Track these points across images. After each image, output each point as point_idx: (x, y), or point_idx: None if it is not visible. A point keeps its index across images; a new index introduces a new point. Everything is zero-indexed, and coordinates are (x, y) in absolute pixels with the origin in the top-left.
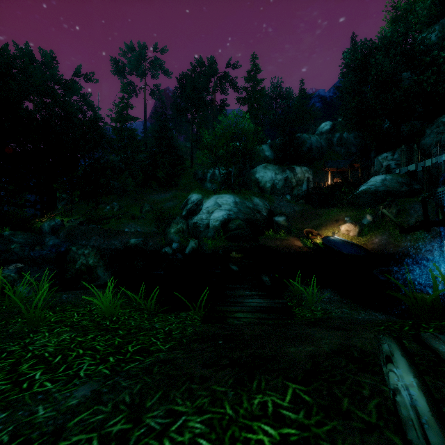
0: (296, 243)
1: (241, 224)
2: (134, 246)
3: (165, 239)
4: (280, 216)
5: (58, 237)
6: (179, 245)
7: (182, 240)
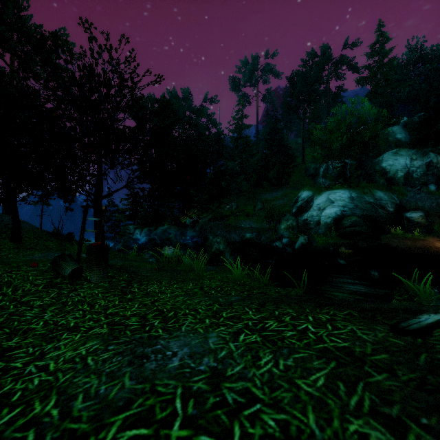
0: (437, 245)
1: (357, 221)
2: (249, 240)
3: (276, 234)
4: (414, 212)
5: (195, 230)
6: (289, 240)
7: (292, 236)
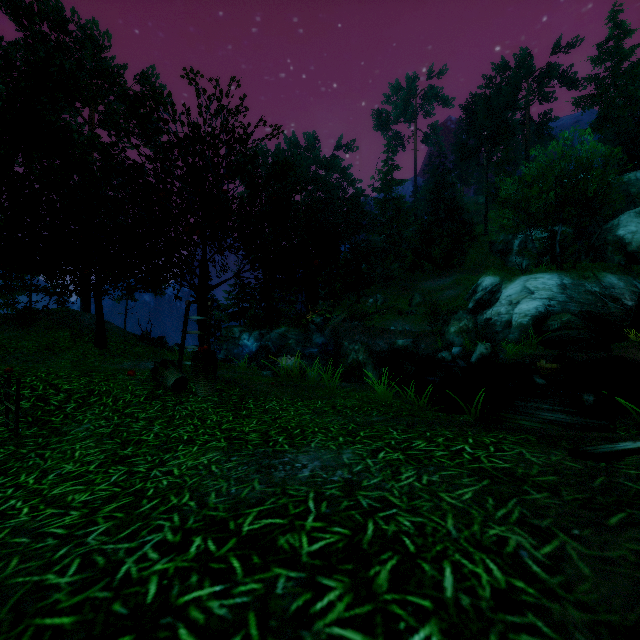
0: None
1: (572, 321)
2: (402, 348)
3: (442, 341)
4: None
5: (323, 335)
6: (462, 349)
7: (466, 343)
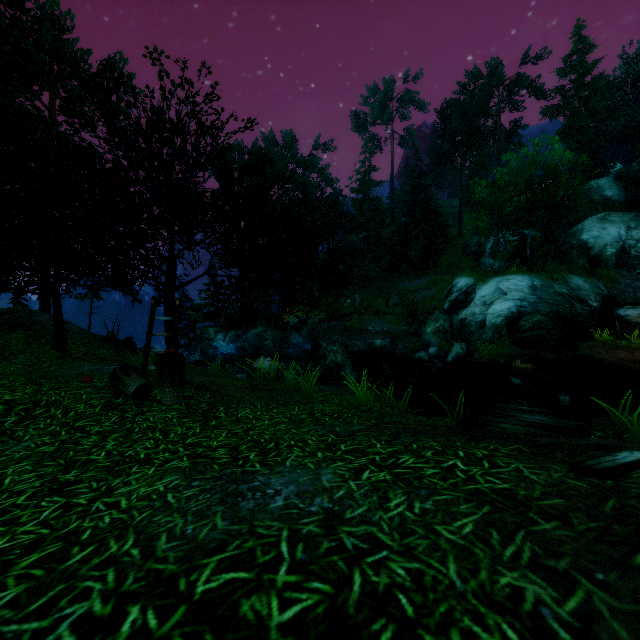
0: None
1: (542, 321)
2: (380, 348)
3: (419, 341)
4: (632, 307)
5: (301, 335)
6: (438, 349)
7: (443, 343)
